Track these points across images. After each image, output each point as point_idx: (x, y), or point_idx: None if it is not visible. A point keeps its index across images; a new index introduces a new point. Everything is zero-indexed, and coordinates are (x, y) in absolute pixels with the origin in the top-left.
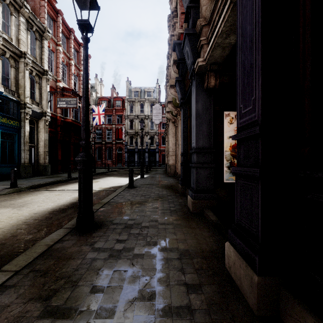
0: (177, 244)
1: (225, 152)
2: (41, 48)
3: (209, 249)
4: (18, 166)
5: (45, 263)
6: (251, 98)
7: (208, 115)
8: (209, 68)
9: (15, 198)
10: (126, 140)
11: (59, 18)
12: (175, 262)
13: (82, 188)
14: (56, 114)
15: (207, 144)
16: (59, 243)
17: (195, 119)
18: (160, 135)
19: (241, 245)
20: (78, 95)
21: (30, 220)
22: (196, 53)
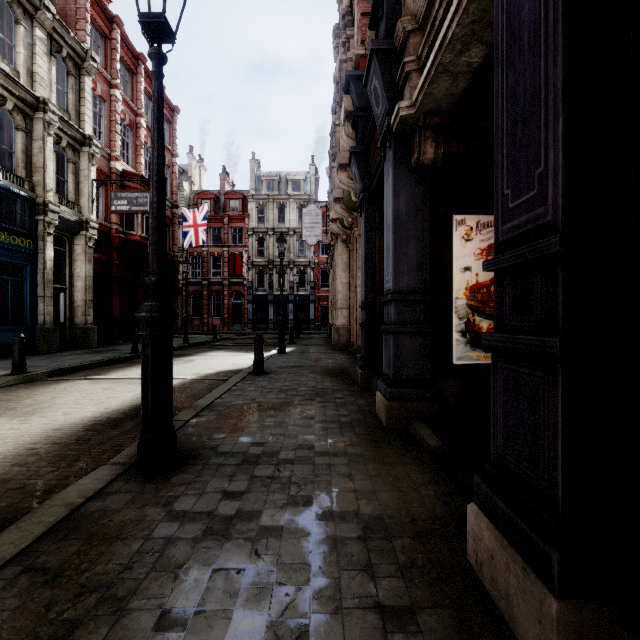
0: (357, 503)
1: (456, 301)
2: (79, 92)
3: (427, 515)
4: (31, 329)
5: (58, 549)
6: (533, 171)
7: (420, 223)
8: (423, 122)
9: (19, 396)
10: (251, 278)
11: (116, 32)
12: (354, 547)
13: (149, 378)
14: (109, 226)
15: (418, 283)
16: (97, 499)
17: (393, 231)
18: (318, 267)
19: (509, 517)
20: None
21: (42, 445)
22: (395, 91)
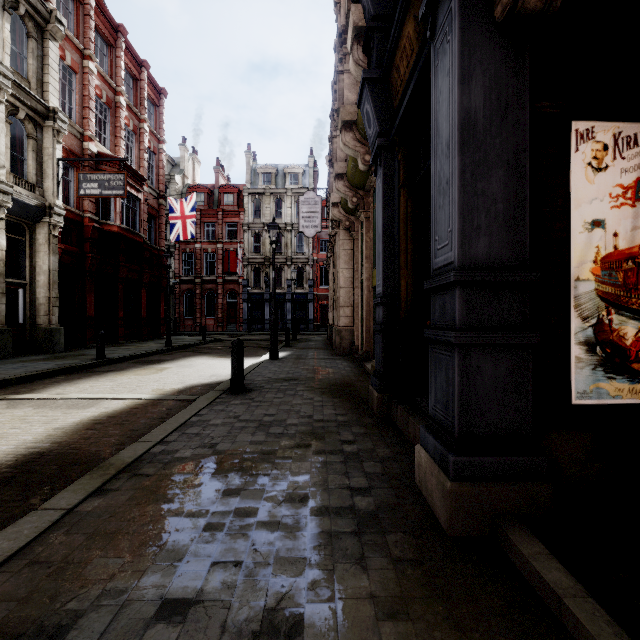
0: None
1: (577, 285)
2: (42, 59)
3: None
4: None
5: None
6: None
7: (511, 134)
8: None
9: None
10: (247, 276)
11: None
12: None
13: None
14: (81, 214)
15: (507, 249)
16: None
17: (458, 148)
18: (316, 264)
19: None
20: (135, 174)
21: None
22: None
